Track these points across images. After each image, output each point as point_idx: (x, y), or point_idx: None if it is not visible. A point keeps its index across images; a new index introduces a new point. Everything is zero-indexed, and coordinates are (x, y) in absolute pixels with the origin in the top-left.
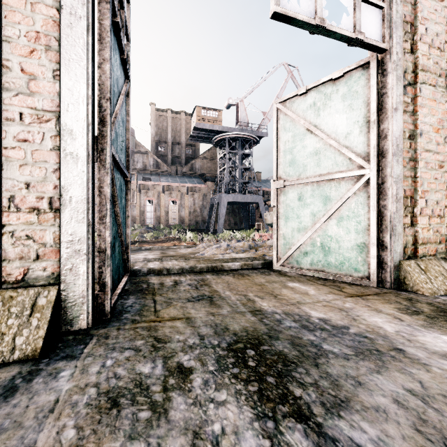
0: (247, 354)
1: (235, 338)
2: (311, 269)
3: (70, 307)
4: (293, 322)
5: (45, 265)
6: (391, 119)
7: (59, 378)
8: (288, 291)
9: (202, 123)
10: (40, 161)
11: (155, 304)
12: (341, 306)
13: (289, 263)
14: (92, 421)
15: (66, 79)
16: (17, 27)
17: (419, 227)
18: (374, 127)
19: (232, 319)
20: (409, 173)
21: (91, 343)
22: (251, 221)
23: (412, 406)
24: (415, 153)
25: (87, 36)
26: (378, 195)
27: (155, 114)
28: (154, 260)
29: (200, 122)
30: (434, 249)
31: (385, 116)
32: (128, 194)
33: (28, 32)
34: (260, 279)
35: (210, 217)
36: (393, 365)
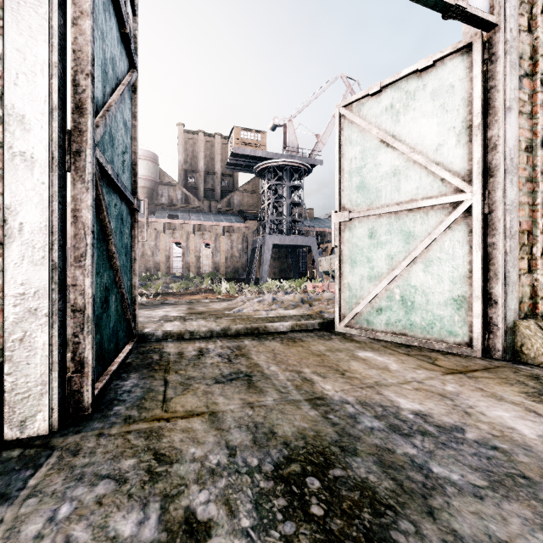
0: (308, 487)
1: (287, 452)
2: (388, 332)
3: (21, 401)
4: (375, 419)
5: None
6: (503, 123)
7: None
8: (360, 365)
9: (242, 147)
10: None
11: (166, 387)
12: (442, 389)
13: (356, 323)
14: None
15: (12, 33)
16: None
17: (540, 274)
18: (478, 134)
19: (280, 414)
20: (526, 199)
21: (45, 465)
22: (302, 268)
23: None
24: (533, 171)
25: None
26: (483, 229)
27: (184, 136)
28: (173, 320)
29: (239, 146)
30: None
31: (494, 118)
32: (135, 228)
33: None
34: (319, 345)
35: (251, 264)
36: None
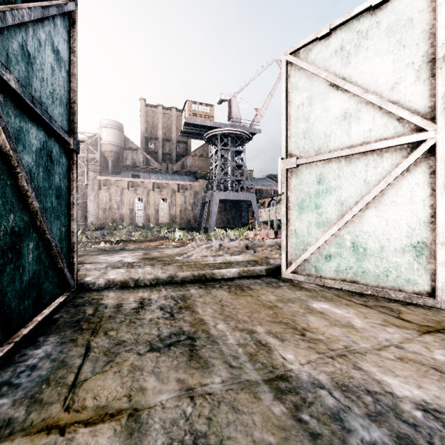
0: None
1: None
2: (337, 279)
3: None
4: (371, 422)
5: None
6: None
7: None
8: (319, 321)
9: (194, 118)
10: None
11: (84, 359)
12: (432, 359)
13: (304, 270)
14: None
15: None
16: None
17: None
18: (442, 66)
19: (232, 413)
20: None
21: None
22: (244, 219)
23: None
24: None
25: None
26: None
27: (145, 109)
28: (121, 266)
29: (191, 117)
30: None
31: None
32: (74, 171)
33: None
34: (268, 294)
35: (202, 215)
36: None
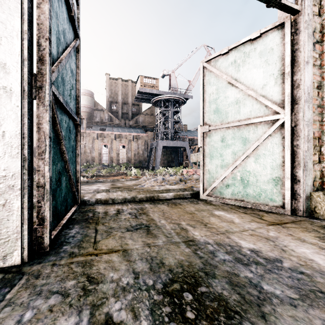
0: (184, 299)
1: (171, 276)
2: (232, 199)
3: (3, 243)
4: (226, 254)
5: None
6: (303, 71)
7: None
8: (216, 219)
9: (144, 88)
10: None
11: (96, 234)
12: (267, 235)
13: (213, 194)
14: None
15: None
16: None
17: None
18: (288, 78)
19: (167, 251)
20: (317, 118)
21: (18, 285)
22: (180, 160)
23: None
24: (322, 100)
25: None
26: (291, 136)
27: (109, 81)
28: (102, 191)
29: (142, 87)
30: None
31: (298, 68)
32: (78, 136)
33: None
34: (190, 207)
35: (150, 157)
36: None
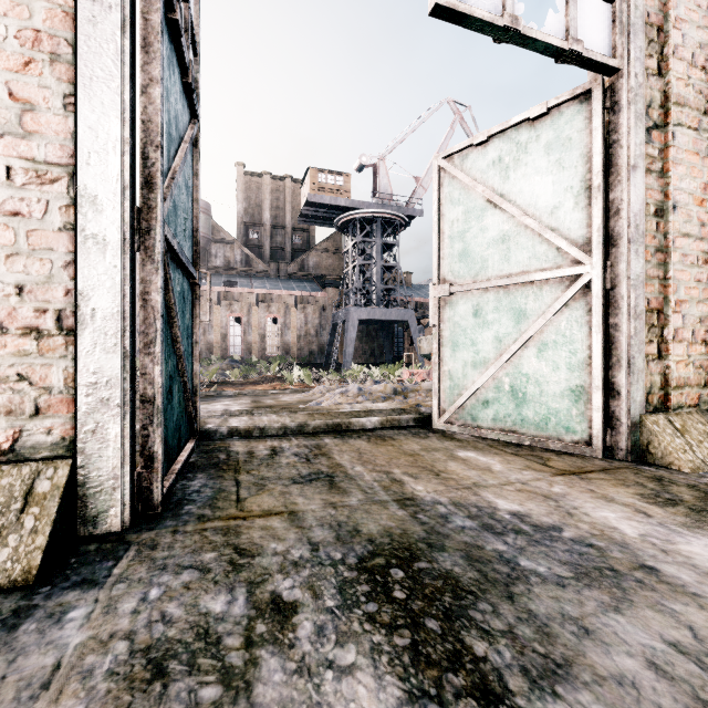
0: (391, 577)
1: (371, 548)
2: (495, 429)
3: (93, 495)
4: (468, 519)
5: (49, 424)
6: (626, 184)
7: (64, 623)
8: (459, 465)
9: (319, 194)
10: (41, 249)
11: (238, 487)
12: (547, 491)
13: (459, 419)
14: (116, 706)
15: (85, 110)
16: (1, 22)
17: (672, 360)
18: (598, 196)
19: (365, 514)
20: (656, 272)
21: (126, 557)
22: (397, 350)
23: (681, 674)
24: (665, 239)
25: (122, 39)
26: (604, 307)
27: (244, 180)
28: (239, 414)
29: (316, 193)
30: (696, 396)
31: (617, 178)
32: (197, 306)
33: (22, 30)
34: (412, 444)
35: (332, 344)
36: (641, 597)
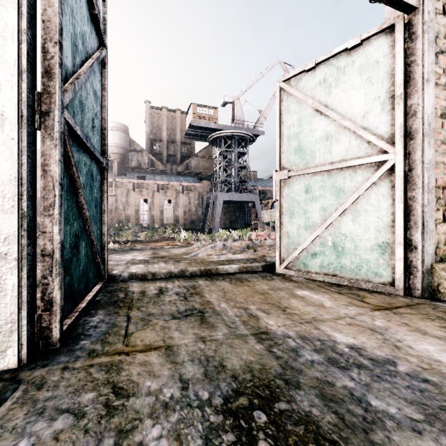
0: (255, 422)
1: (235, 385)
2: (321, 273)
3: None
4: (315, 352)
5: None
6: (422, 92)
7: None
8: (299, 302)
9: (198, 120)
10: None
11: (128, 323)
12: (371, 324)
13: (294, 266)
14: None
15: None
16: None
17: None
18: (400, 102)
19: (229, 348)
20: (441, 158)
21: (10, 399)
22: (247, 220)
23: None
24: None
25: None
26: (404, 184)
27: (150, 111)
28: (138, 263)
29: (196, 120)
30: None
31: (414, 89)
32: (105, 184)
33: None
34: (262, 285)
35: (206, 216)
36: None
